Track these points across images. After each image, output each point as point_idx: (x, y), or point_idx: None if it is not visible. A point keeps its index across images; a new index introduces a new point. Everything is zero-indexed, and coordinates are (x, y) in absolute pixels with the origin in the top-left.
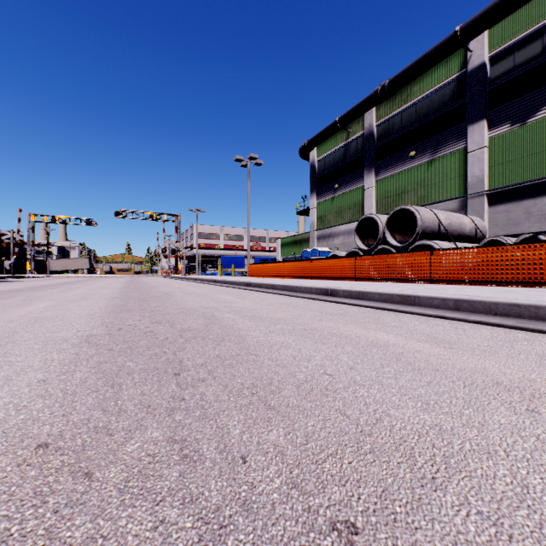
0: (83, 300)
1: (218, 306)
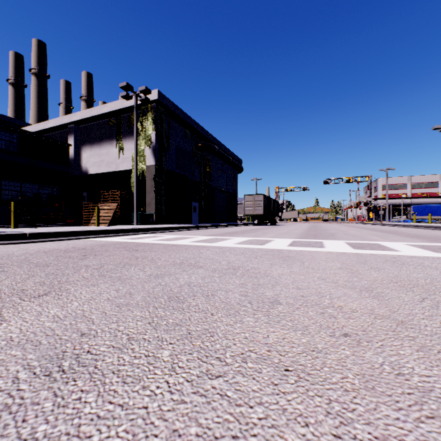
0: (361, 231)
1: (436, 234)
